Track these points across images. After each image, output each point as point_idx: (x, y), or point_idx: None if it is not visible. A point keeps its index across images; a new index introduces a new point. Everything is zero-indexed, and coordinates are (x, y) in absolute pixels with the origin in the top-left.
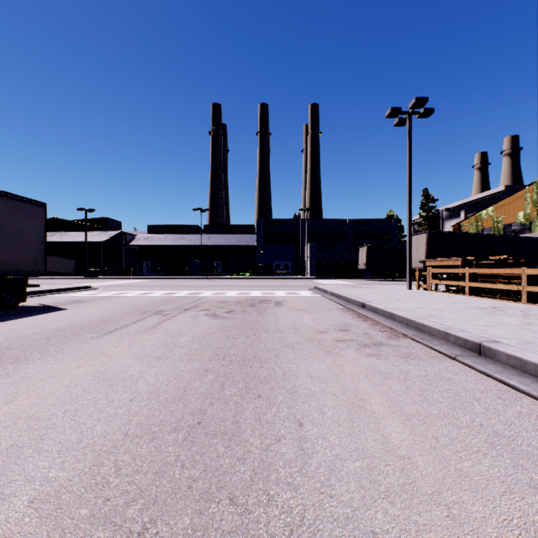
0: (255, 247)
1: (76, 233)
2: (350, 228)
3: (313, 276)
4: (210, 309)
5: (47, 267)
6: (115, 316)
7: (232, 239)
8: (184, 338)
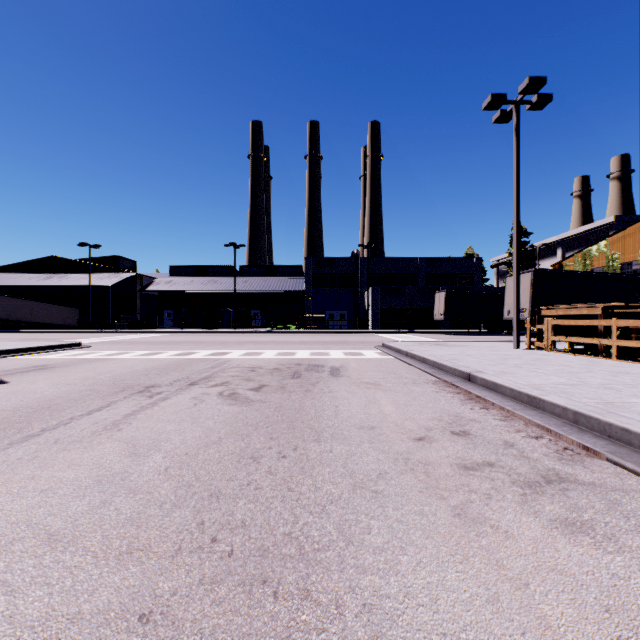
0: (302, 293)
1: (79, 275)
2: (422, 269)
3: (376, 329)
4: (230, 383)
5: (42, 318)
6: (69, 398)
7: (274, 282)
8: (154, 458)
